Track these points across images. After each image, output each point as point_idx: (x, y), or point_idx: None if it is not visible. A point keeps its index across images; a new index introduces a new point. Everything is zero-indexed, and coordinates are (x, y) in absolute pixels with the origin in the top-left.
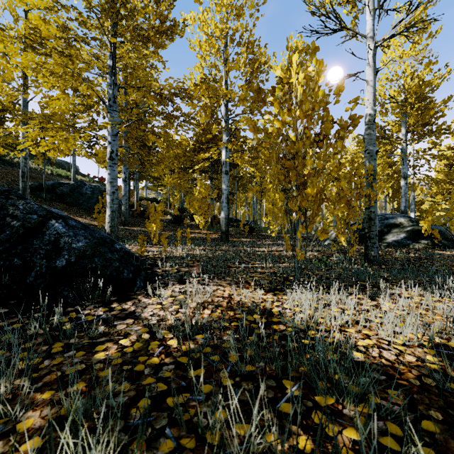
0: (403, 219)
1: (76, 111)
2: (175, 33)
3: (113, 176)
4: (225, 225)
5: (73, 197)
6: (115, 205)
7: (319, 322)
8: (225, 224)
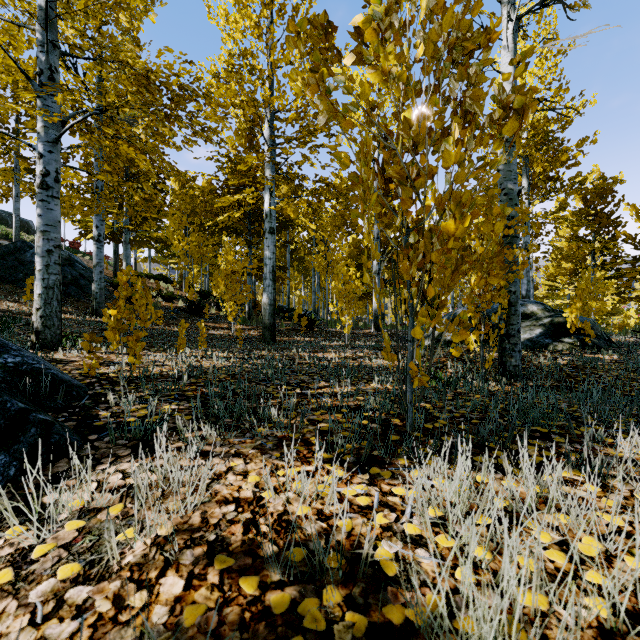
0: (535, 307)
1: None
2: None
3: (48, 221)
4: (270, 316)
5: (6, 268)
6: (54, 276)
7: (535, 614)
8: (270, 314)
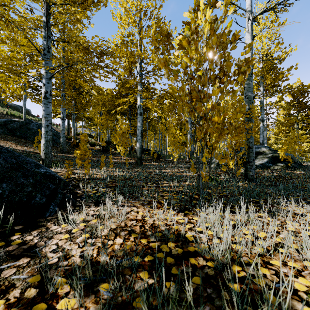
0: (265, 148)
1: (15, 58)
2: (100, 1)
3: (47, 112)
4: (140, 153)
5: (22, 131)
6: (49, 136)
7: (237, 250)
8: (140, 152)
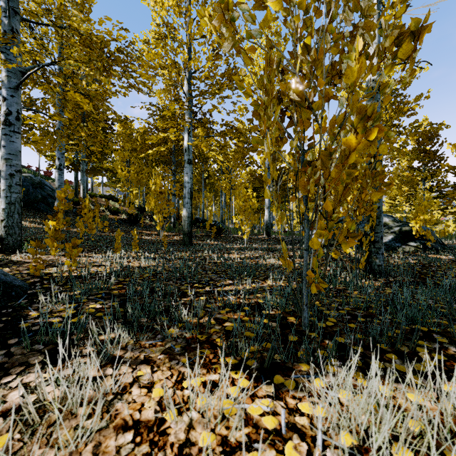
0: (387, 219)
1: None
2: None
3: (10, 151)
4: (188, 226)
5: None
6: (16, 194)
7: None
8: (188, 224)
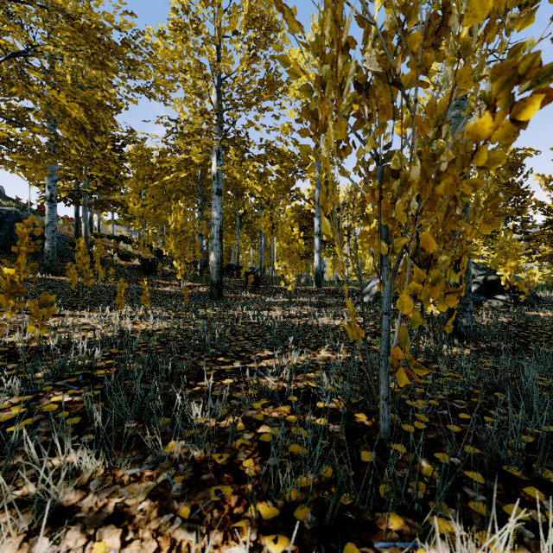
0: None
1: None
2: None
3: None
4: (217, 274)
5: None
6: None
7: None
8: (217, 272)
